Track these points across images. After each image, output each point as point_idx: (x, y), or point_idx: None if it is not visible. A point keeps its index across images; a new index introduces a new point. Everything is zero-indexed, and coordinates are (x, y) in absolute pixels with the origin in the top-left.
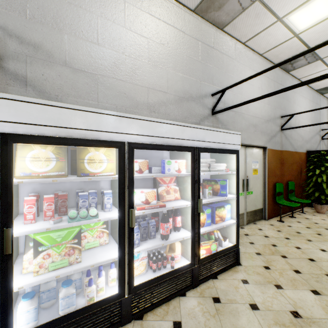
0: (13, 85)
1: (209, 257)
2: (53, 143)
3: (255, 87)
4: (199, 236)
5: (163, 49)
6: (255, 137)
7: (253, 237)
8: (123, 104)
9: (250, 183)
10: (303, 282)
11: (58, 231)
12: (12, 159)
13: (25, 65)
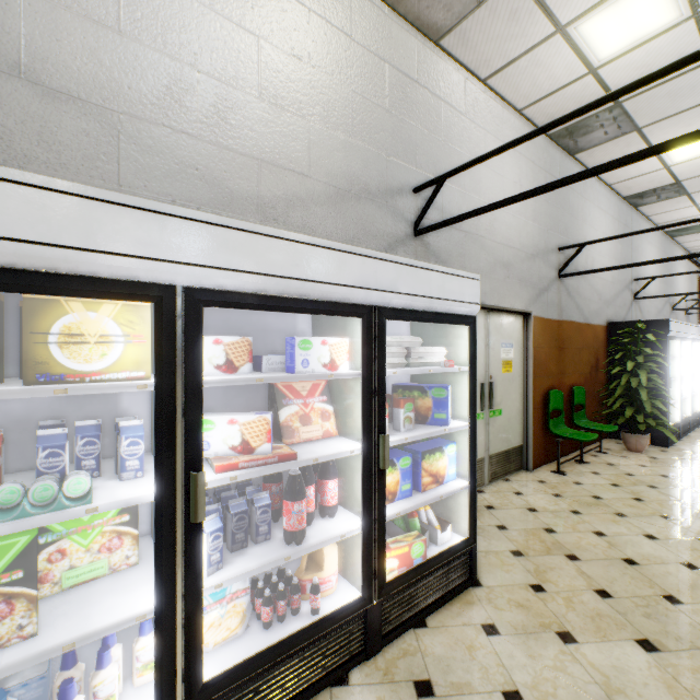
0: None
1: (408, 575)
2: None
3: (507, 182)
4: (383, 526)
5: (299, 70)
6: (507, 290)
7: (504, 512)
8: (193, 196)
9: (498, 391)
10: (618, 619)
11: None
12: None
13: None
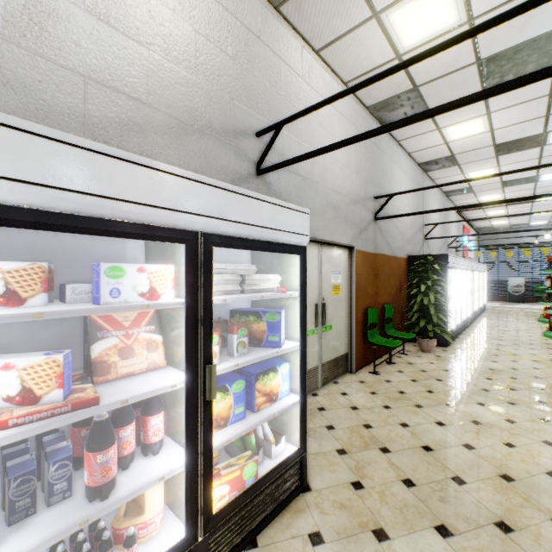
0: None
1: (238, 500)
2: None
3: (336, 139)
4: (210, 458)
5: None
6: (336, 227)
7: (333, 412)
8: None
9: (329, 310)
10: (420, 508)
11: None
12: None
13: None
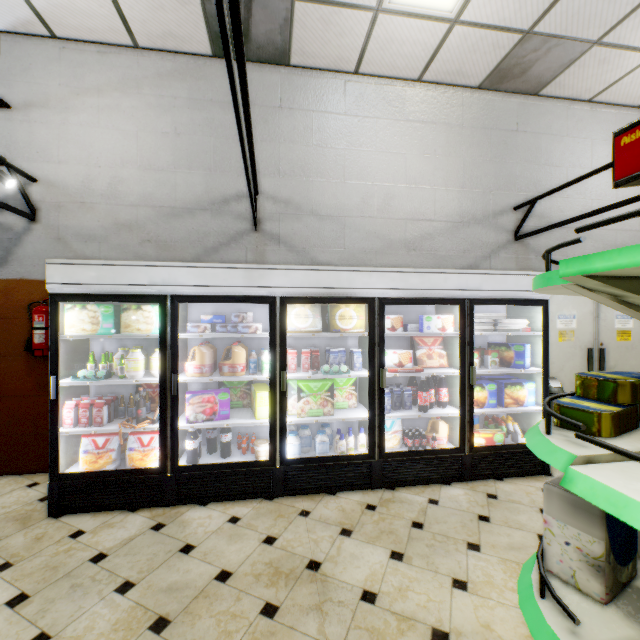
0: (269, 245)
1: (490, 448)
2: (313, 302)
3: None
4: (472, 415)
5: (428, 162)
6: None
7: None
8: (373, 247)
9: (610, 356)
10: None
11: (314, 382)
12: (286, 316)
13: (279, 223)
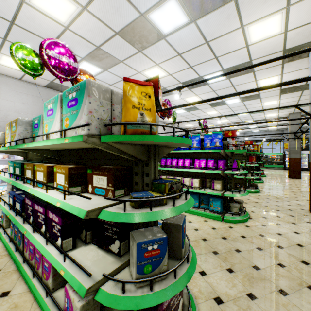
0: None
1: None
2: None
3: None
4: None
5: (25, 106)
6: None
7: None
8: None
9: None
10: None
11: None
12: None
13: None
